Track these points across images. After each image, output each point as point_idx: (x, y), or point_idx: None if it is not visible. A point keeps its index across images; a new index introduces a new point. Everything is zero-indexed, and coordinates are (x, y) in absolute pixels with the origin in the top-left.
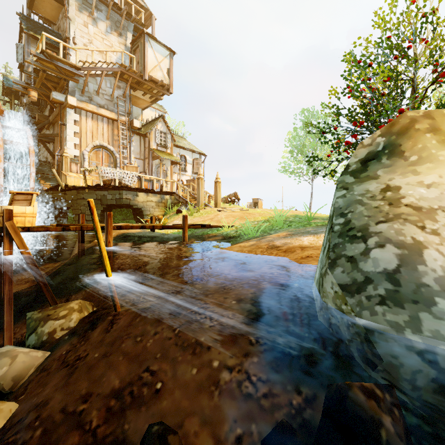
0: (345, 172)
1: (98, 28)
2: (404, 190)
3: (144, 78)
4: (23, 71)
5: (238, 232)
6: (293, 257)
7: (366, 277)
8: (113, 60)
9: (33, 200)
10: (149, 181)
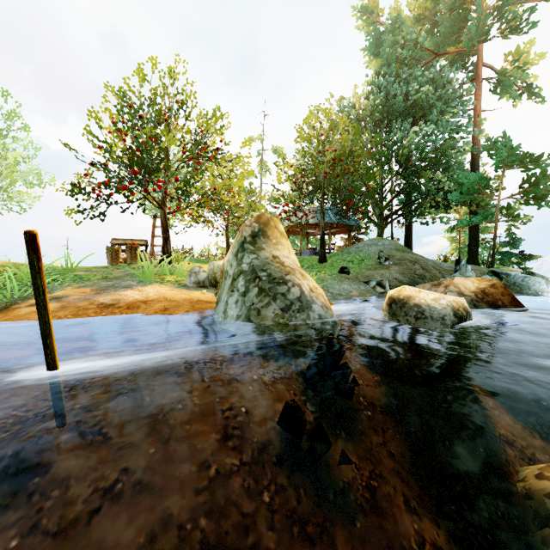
0: (246, 242)
1: None
2: (282, 259)
3: None
4: None
5: None
6: (150, 312)
7: (291, 302)
8: None
9: None
10: None
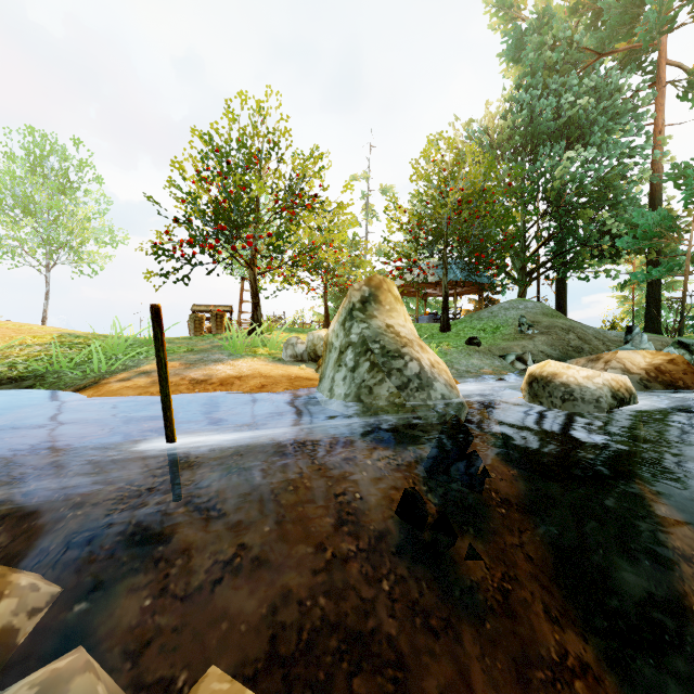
0: (355, 309)
1: None
2: (397, 328)
3: None
4: None
5: (21, 368)
6: (245, 389)
7: (408, 379)
8: None
9: None
10: None
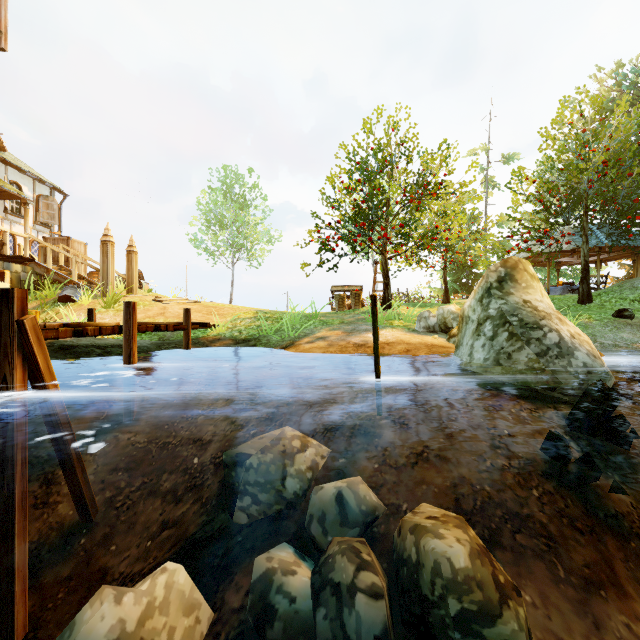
0: (492, 287)
1: None
2: (534, 303)
3: None
4: None
5: (245, 333)
6: (394, 352)
7: (547, 347)
8: None
9: None
10: None
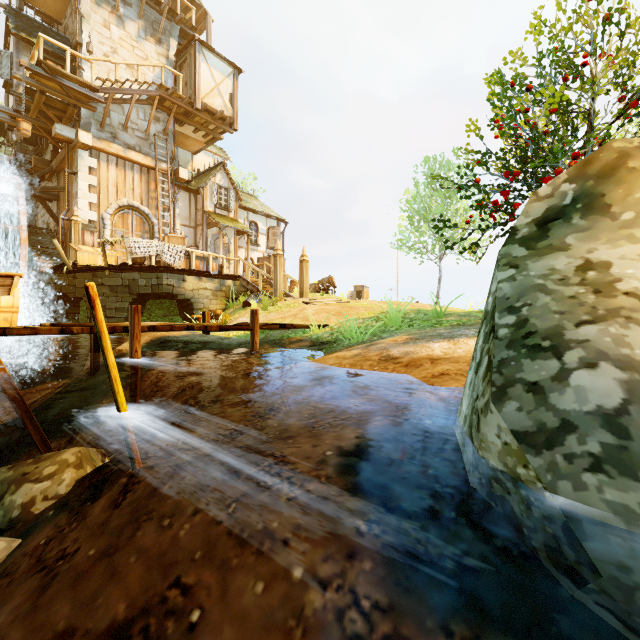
0: (510, 240)
1: (126, 31)
2: (618, 269)
3: (196, 106)
4: (11, 91)
5: (335, 335)
6: (420, 375)
7: (563, 419)
8: (149, 79)
9: (14, 286)
10: (202, 259)
